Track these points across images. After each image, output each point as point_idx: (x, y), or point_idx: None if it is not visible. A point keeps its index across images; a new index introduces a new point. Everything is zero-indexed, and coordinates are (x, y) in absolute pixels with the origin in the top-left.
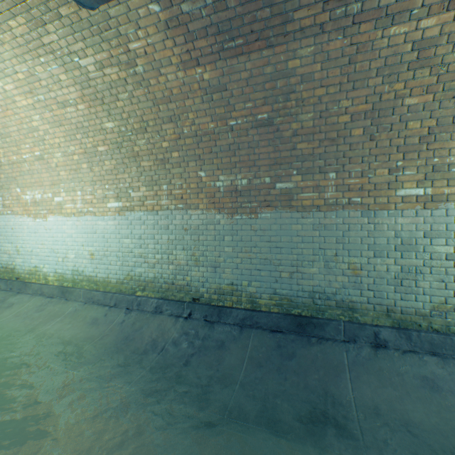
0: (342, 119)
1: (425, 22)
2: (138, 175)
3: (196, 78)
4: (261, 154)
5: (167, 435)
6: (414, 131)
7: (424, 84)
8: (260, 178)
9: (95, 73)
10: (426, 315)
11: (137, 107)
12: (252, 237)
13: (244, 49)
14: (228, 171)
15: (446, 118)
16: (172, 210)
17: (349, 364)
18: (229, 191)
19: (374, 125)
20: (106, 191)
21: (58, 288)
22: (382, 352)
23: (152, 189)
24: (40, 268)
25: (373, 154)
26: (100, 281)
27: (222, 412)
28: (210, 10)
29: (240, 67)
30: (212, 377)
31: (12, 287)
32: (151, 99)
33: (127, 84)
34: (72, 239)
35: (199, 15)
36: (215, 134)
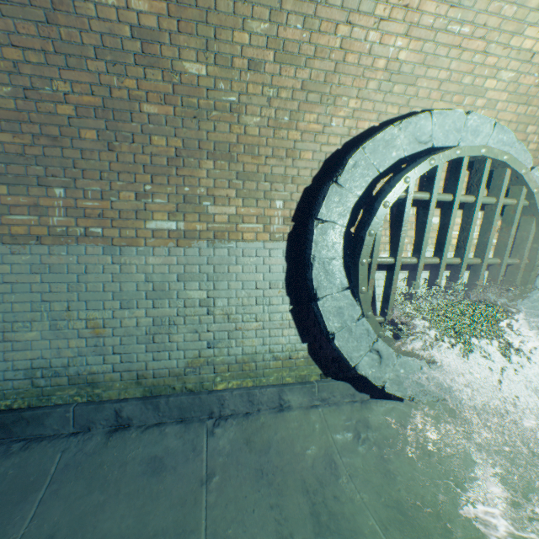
0: (64, 109)
1: (137, 2)
2: None
3: None
4: None
5: None
6: (161, 150)
7: (162, 91)
8: None
9: None
10: (181, 374)
11: None
12: None
13: None
14: None
15: (193, 141)
16: None
17: (57, 472)
18: None
19: (111, 130)
20: None
21: None
22: (118, 436)
23: None
24: None
25: (116, 170)
26: None
27: None
28: None
29: None
30: None
31: None
32: None
33: None
34: None
35: None
36: None
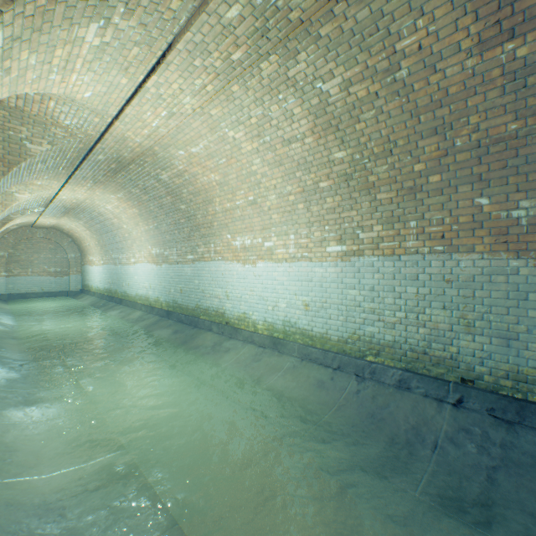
0: None
1: None
2: (371, 212)
3: (499, 60)
4: None
5: None
6: None
7: None
8: None
9: (337, 96)
10: None
11: (383, 125)
12: None
13: None
14: None
15: None
16: (423, 253)
17: None
18: None
19: None
20: (325, 233)
21: (269, 339)
22: None
23: (391, 227)
24: (249, 315)
25: None
26: (316, 336)
27: None
28: None
29: None
30: None
31: (223, 331)
32: (407, 111)
33: (377, 98)
34: (282, 286)
35: None
36: (516, 139)
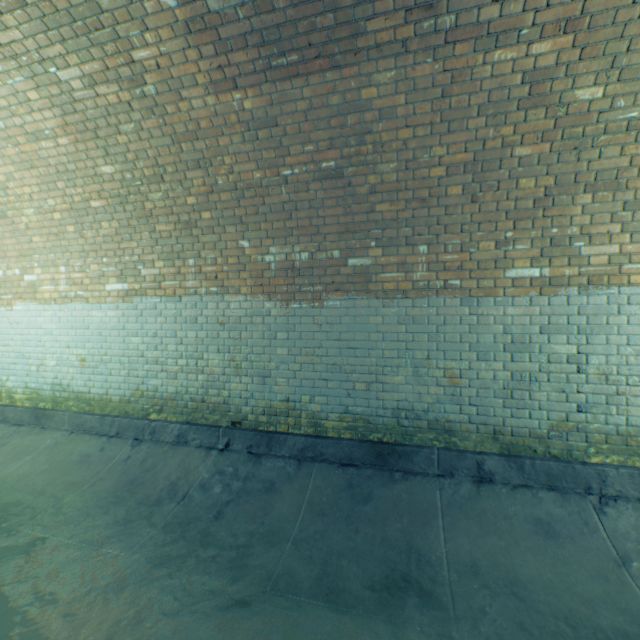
0: (435, 172)
1: (538, 47)
2: (153, 245)
3: (234, 107)
4: (327, 218)
5: (182, 621)
6: (527, 192)
7: (539, 130)
8: (326, 251)
9: (83, 92)
10: (542, 437)
11: (149, 145)
12: (315, 333)
13: (300, 69)
14: (282, 241)
15: (567, 175)
16: (202, 295)
17: (443, 506)
18: (283, 269)
19: (476, 182)
20: (104, 267)
21: (30, 412)
22: (487, 488)
23: (173, 264)
24: (3, 381)
25: (476, 221)
26: (95, 399)
27: (265, 583)
28: (249, 10)
29: (296, 94)
30: (254, 534)
31: None
32: (168, 134)
33: (132, 110)
34: (52, 337)
35: (234, 17)
36: (262, 188)
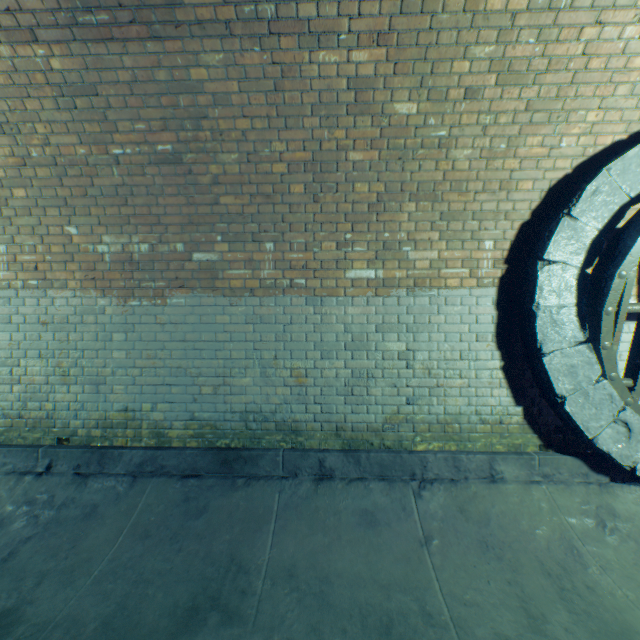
0: (277, 168)
1: (357, 54)
2: None
3: (38, 64)
4: (169, 207)
5: None
6: (362, 196)
7: (368, 137)
8: (169, 244)
9: None
10: (379, 430)
11: None
12: (158, 334)
13: (114, 32)
14: (118, 229)
15: (395, 184)
16: (18, 288)
17: (279, 509)
18: (120, 261)
19: (317, 182)
20: None
21: None
22: (325, 485)
23: None
24: None
25: (319, 221)
26: None
27: (36, 636)
28: None
29: (115, 60)
30: (48, 574)
31: None
32: None
33: None
34: None
35: None
36: (90, 166)
